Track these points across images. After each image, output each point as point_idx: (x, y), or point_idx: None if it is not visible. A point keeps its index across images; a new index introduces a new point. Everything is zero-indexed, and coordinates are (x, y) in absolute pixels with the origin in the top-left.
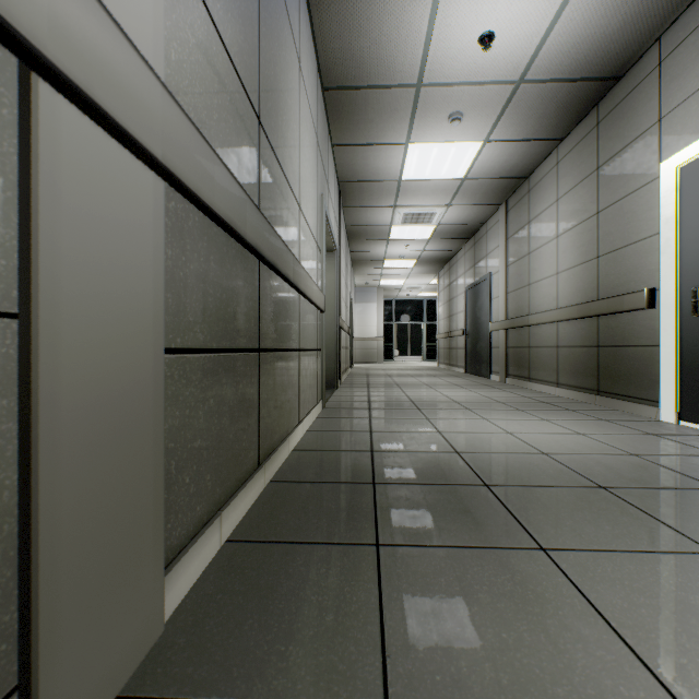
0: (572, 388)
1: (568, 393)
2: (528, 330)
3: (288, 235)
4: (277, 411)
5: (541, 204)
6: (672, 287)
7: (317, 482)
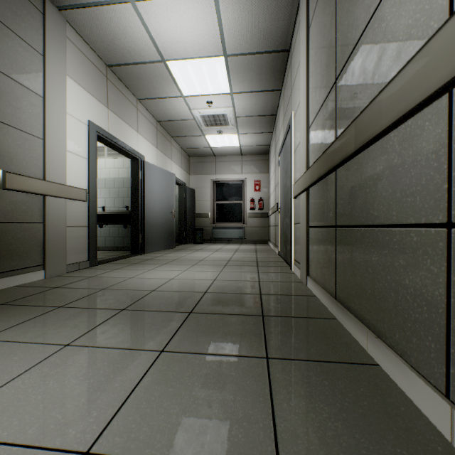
0: None
1: None
2: None
3: (385, 66)
4: (357, 285)
5: None
6: None
7: (302, 317)
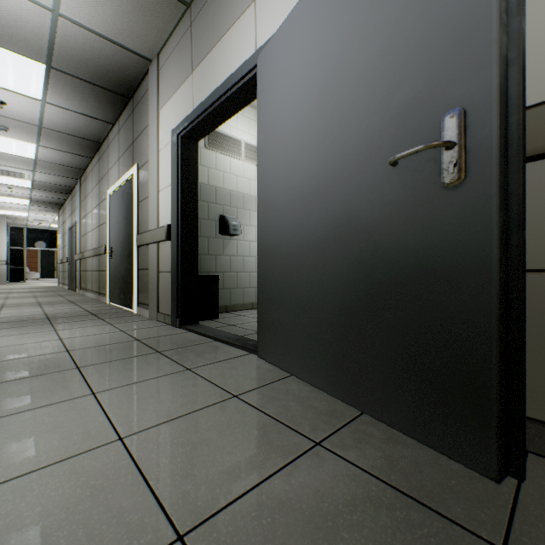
0: (96, 292)
1: (94, 296)
2: (86, 261)
3: None
4: None
5: (89, 189)
6: (109, 246)
7: None
